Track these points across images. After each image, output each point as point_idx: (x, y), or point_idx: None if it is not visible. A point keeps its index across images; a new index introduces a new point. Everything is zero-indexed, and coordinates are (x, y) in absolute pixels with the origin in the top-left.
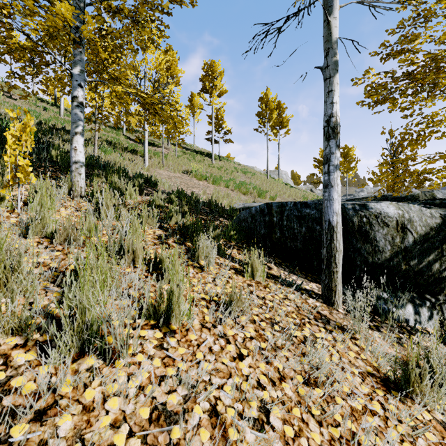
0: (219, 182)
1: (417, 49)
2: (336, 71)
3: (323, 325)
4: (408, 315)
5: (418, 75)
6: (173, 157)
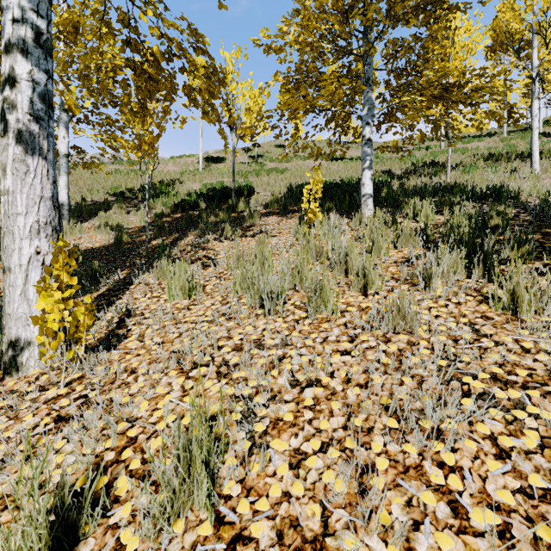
0: None
1: None
2: None
3: None
4: None
5: None
6: None
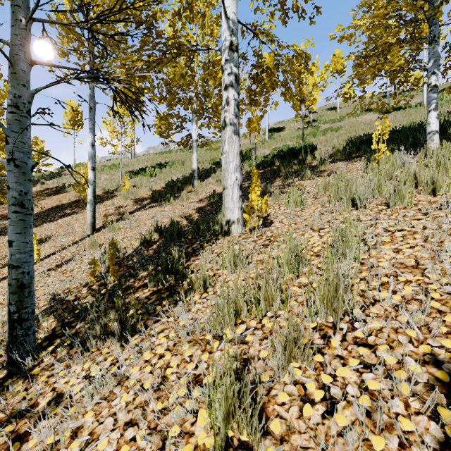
0: None
1: None
2: None
3: None
4: None
5: None
6: None
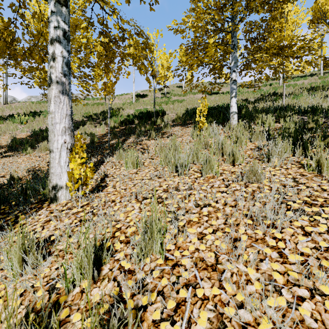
0: None
1: None
2: None
3: None
4: None
5: None
6: None
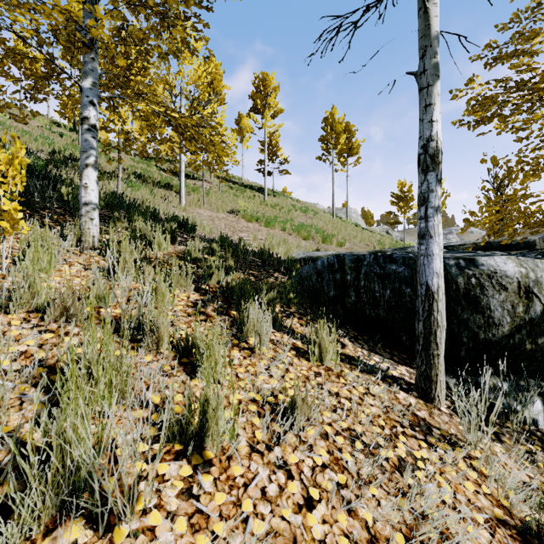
0: (274, 224)
1: (536, 50)
2: (436, 77)
3: (423, 437)
4: (535, 413)
5: (539, 84)
6: (217, 192)
